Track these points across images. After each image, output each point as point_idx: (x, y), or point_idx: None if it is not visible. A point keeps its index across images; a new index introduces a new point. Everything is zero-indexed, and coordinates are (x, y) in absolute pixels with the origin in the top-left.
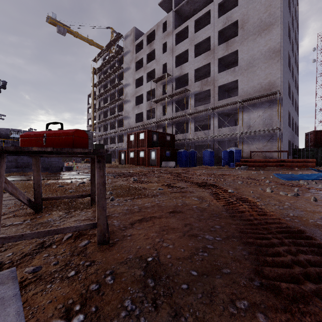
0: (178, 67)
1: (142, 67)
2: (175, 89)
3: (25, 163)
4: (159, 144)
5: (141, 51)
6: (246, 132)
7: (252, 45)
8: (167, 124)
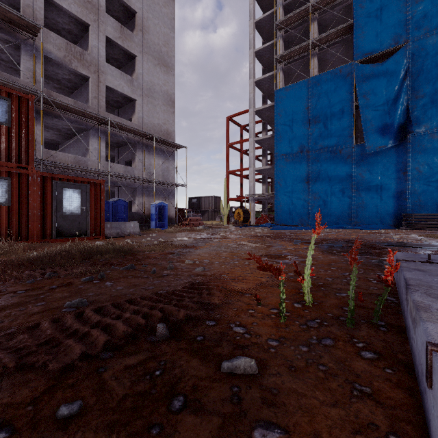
0: None
1: None
2: None
3: None
4: None
5: None
6: (163, 182)
7: (153, 69)
8: None
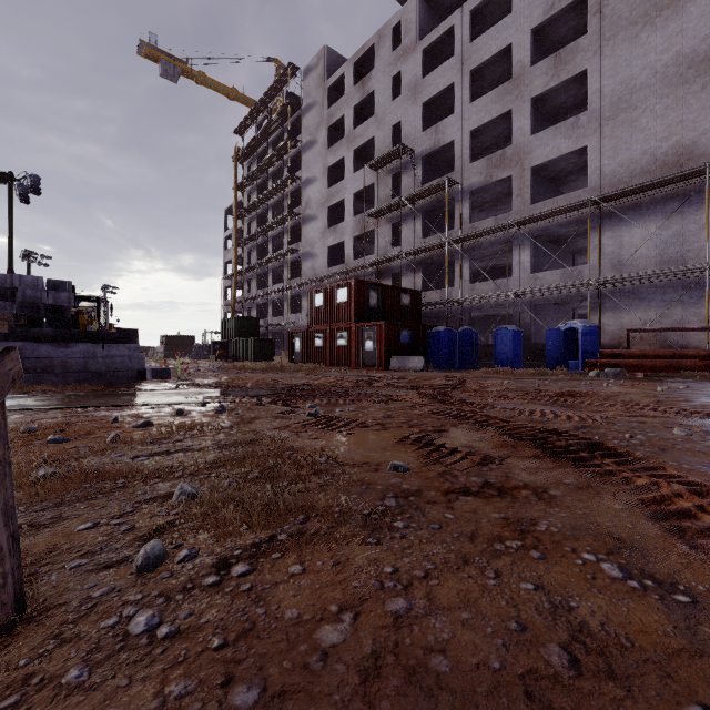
0: (430, 129)
1: (344, 137)
2: (423, 182)
3: (43, 360)
4: (384, 315)
5: (340, 99)
6: (613, 279)
7: (627, 53)
8: (402, 266)
